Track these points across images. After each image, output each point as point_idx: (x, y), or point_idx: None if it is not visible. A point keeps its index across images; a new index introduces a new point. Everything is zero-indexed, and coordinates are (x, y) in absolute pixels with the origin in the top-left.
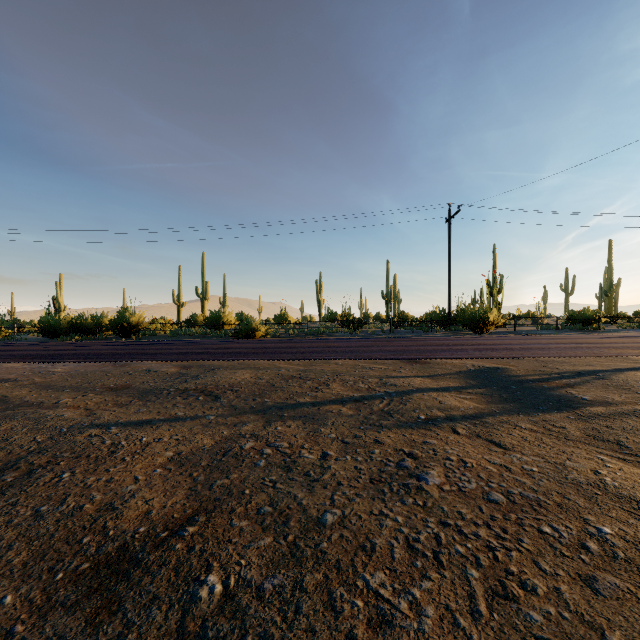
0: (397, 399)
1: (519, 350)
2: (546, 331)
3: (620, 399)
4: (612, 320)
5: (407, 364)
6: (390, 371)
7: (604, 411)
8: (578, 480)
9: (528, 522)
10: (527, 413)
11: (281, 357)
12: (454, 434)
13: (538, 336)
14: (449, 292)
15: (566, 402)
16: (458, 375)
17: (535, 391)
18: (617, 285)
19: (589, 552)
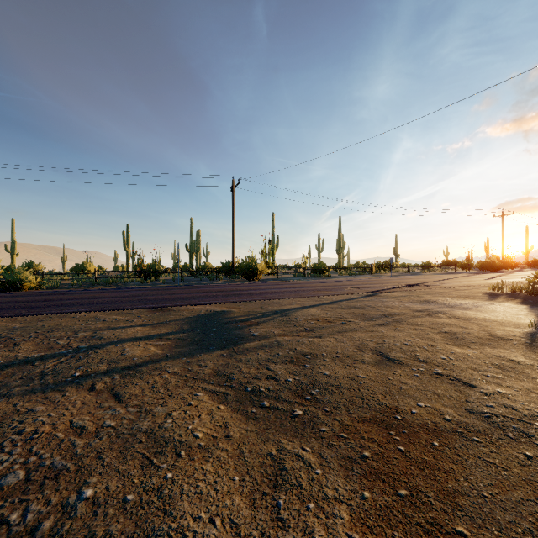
0: (80, 355)
1: (257, 294)
2: (297, 278)
3: (278, 332)
4: (339, 270)
5: (150, 312)
6: (121, 321)
7: (254, 345)
8: (141, 428)
9: (4, 510)
10: (193, 355)
11: (6, 313)
12: (87, 391)
13: (287, 282)
14: (233, 247)
15: (238, 339)
16: (183, 321)
17: (226, 331)
18: (343, 246)
19: (32, 536)
